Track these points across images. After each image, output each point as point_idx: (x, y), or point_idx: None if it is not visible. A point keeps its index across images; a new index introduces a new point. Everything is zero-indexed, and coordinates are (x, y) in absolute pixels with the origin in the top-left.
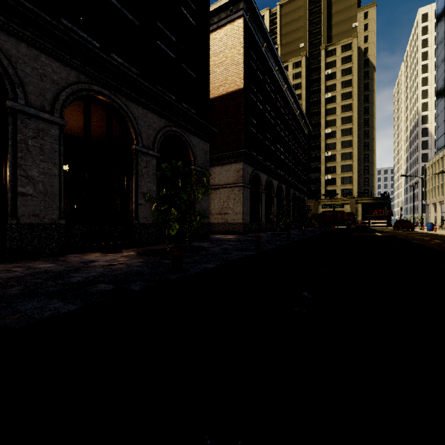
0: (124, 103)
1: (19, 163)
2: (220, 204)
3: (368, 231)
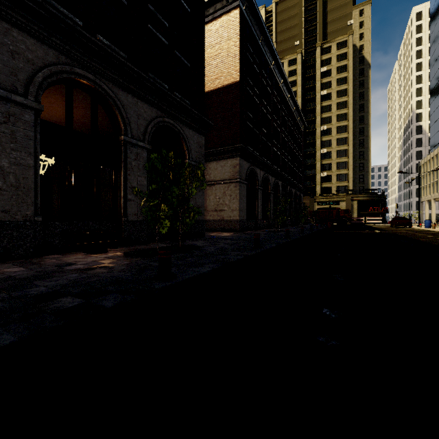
0: (111, 90)
1: None
2: (215, 201)
3: (366, 228)
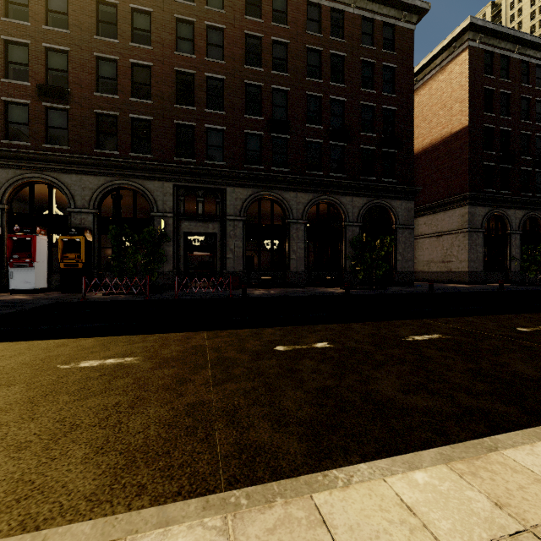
0: (337, 199)
1: (290, 245)
2: (442, 252)
3: None
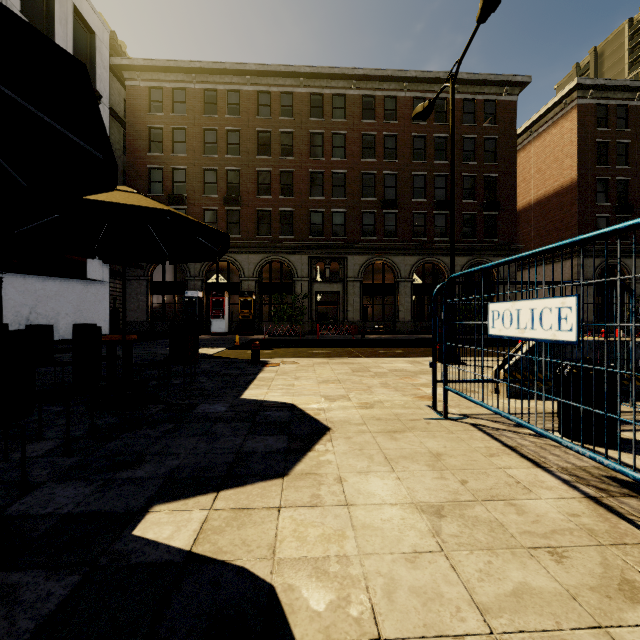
0: (440, 260)
1: (399, 300)
2: None
3: None
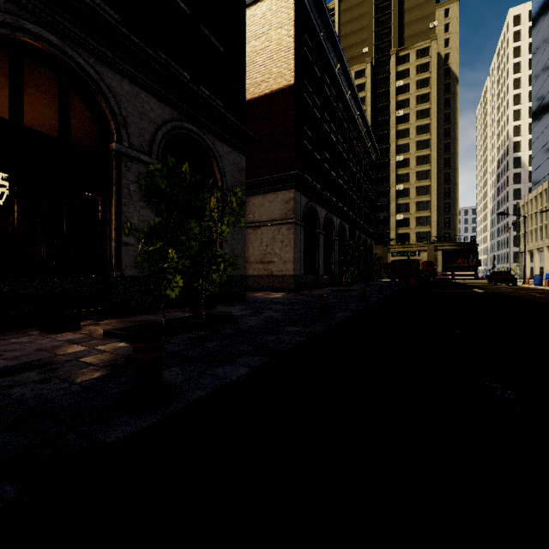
0: (92, 67)
1: None
2: (261, 249)
3: (458, 286)
